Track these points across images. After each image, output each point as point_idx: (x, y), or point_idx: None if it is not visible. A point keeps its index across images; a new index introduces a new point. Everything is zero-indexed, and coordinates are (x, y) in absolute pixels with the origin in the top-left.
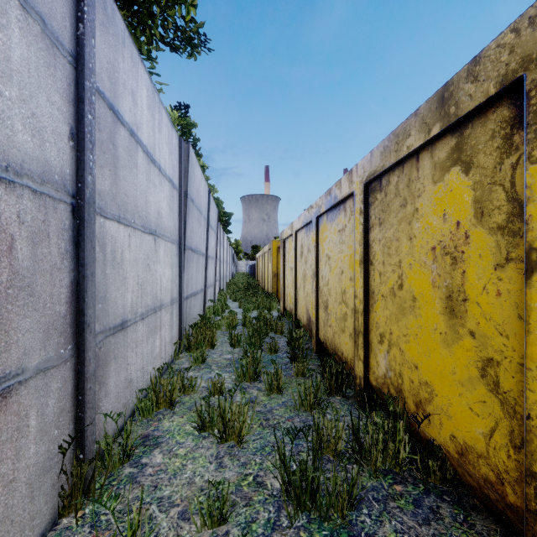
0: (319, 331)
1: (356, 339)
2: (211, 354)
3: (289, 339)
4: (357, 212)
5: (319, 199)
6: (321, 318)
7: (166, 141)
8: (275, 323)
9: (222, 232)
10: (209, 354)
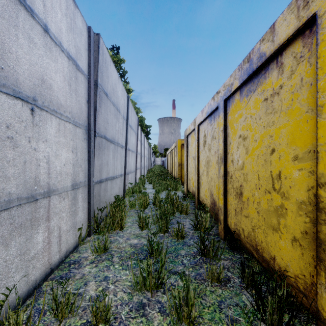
0: (227, 218)
1: (322, 256)
2: (118, 237)
3: (194, 223)
4: (325, 42)
5: (229, 77)
6: (231, 205)
7: (62, 10)
8: (181, 204)
9: (143, 136)
10: (116, 237)
